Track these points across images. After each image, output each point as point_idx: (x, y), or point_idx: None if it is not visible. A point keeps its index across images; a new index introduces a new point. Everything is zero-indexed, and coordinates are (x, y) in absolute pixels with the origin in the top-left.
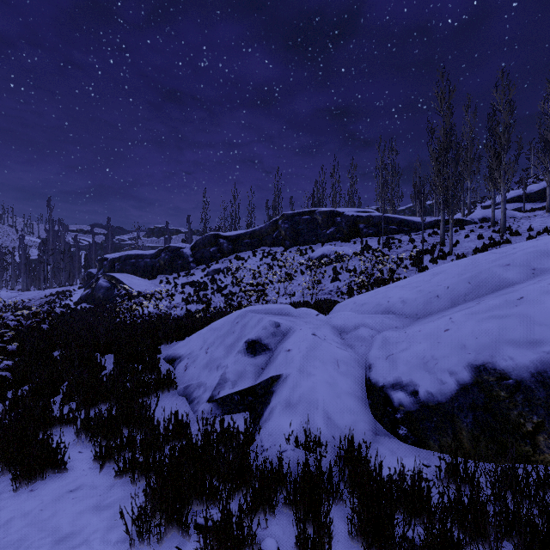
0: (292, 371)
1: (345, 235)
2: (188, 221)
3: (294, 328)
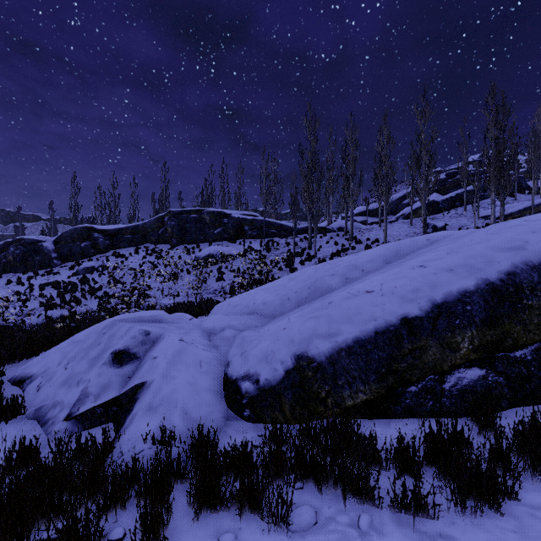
0: (156, 377)
1: (232, 236)
2: (51, 208)
3: (164, 335)
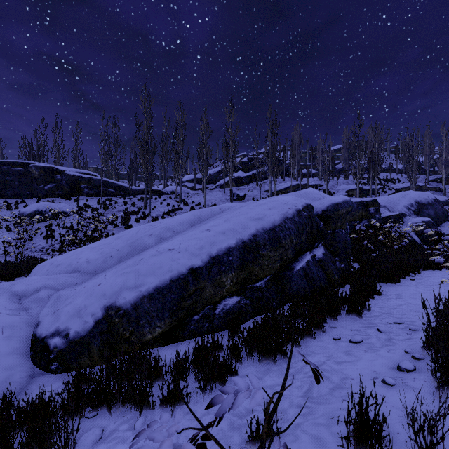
0: None
1: (66, 193)
2: None
3: None
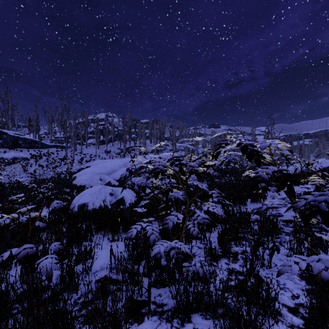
0: (111, 180)
1: (12, 146)
2: None
3: (103, 176)
